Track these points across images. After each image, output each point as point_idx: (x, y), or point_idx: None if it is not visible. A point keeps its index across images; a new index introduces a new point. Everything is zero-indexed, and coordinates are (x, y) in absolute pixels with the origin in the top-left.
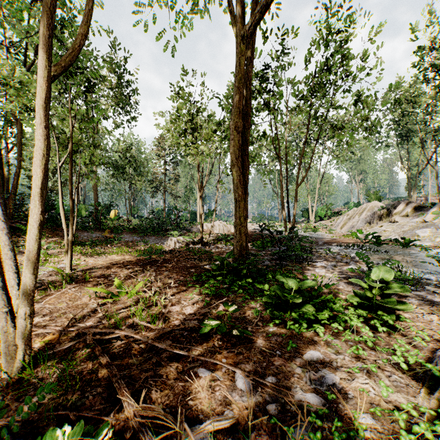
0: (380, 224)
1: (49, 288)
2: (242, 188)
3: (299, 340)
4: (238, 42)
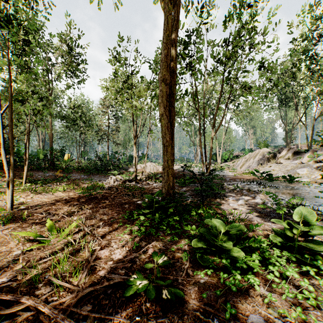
0: (269, 165)
1: None
2: (169, 135)
3: (235, 297)
4: None
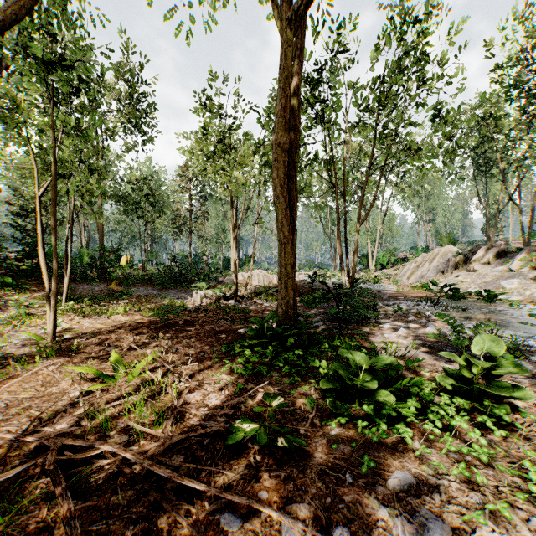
0: (456, 273)
1: (15, 366)
2: (289, 226)
3: (377, 451)
4: (284, 24)
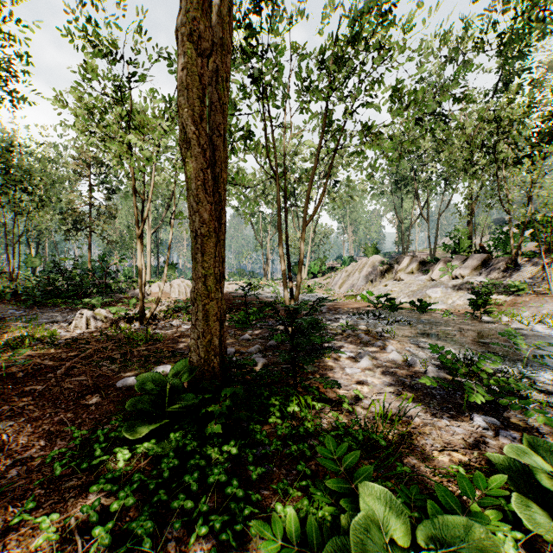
0: (384, 282)
1: None
2: (210, 204)
3: None
4: None
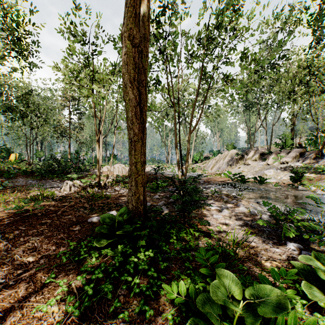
0: (238, 166)
1: None
2: (139, 124)
3: None
4: None
